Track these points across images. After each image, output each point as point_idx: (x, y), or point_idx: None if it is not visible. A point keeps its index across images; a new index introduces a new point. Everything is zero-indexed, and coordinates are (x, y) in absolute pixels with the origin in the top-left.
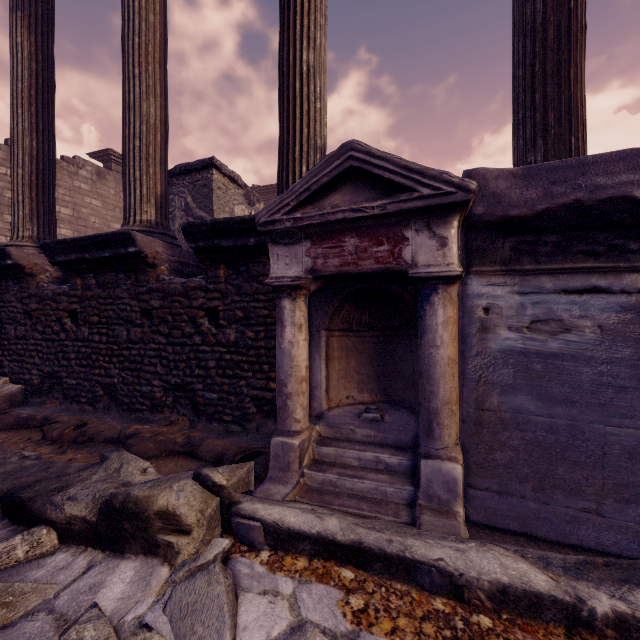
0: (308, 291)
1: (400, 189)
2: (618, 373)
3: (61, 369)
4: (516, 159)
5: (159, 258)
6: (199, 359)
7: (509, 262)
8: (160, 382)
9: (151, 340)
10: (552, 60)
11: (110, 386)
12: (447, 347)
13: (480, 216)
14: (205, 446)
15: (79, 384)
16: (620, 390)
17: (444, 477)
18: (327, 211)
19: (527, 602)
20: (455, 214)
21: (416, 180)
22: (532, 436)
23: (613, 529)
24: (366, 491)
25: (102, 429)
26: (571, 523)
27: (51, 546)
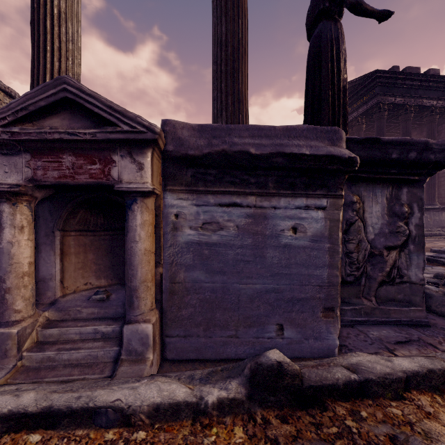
0: (33, 197)
1: (108, 123)
2: (245, 253)
3: None
4: (213, 121)
5: None
6: None
7: (190, 185)
8: None
9: None
10: (230, 65)
11: None
12: (144, 242)
13: (171, 152)
14: None
15: None
16: (246, 263)
17: (140, 335)
18: (44, 130)
19: (171, 411)
20: (149, 148)
21: (118, 118)
22: (203, 296)
23: (243, 344)
24: (81, 359)
25: None
26: (223, 346)
27: None
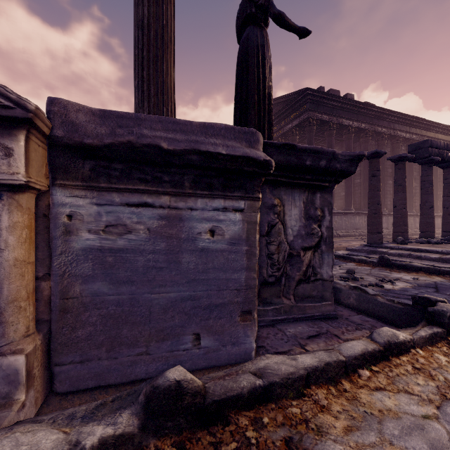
0: None
1: None
2: (158, 259)
3: None
4: (135, 112)
5: None
6: None
7: (89, 180)
8: None
9: None
10: (153, 52)
11: None
12: (14, 250)
13: (61, 138)
14: None
15: None
16: (159, 270)
17: (5, 372)
18: None
19: None
20: (20, 129)
21: None
22: (106, 311)
23: (155, 360)
24: None
25: None
26: (131, 366)
27: None
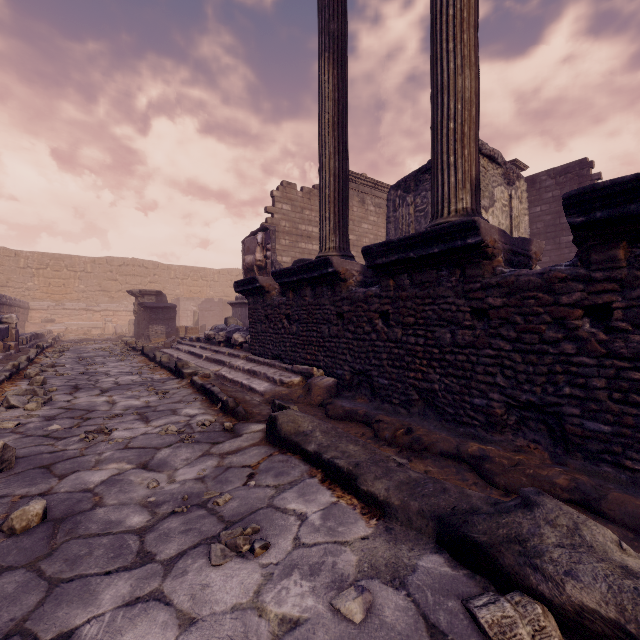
0: None
1: None
2: None
3: (372, 368)
4: None
5: (496, 247)
6: (570, 374)
7: None
8: (500, 396)
9: (486, 345)
10: None
11: (428, 391)
12: None
13: None
14: (615, 503)
15: (391, 385)
16: None
17: None
18: None
19: None
20: None
21: None
22: None
23: None
24: None
25: (435, 440)
26: None
27: (557, 638)
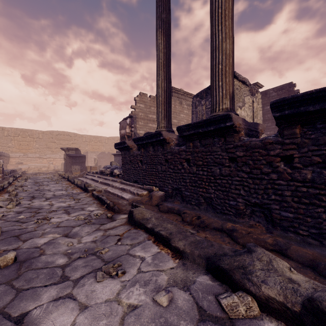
0: None
1: None
2: None
3: (182, 187)
4: None
5: (240, 127)
6: (274, 189)
7: None
8: (242, 200)
9: (235, 175)
10: None
11: (208, 198)
12: None
13: None
14: (294, 250)
15: (191, 195)
16: None
17: None
18: None
19: None
20: None
21: None
22: None
23: None
24: None
25: (211, 222)
26: None
27: (257, 312)
